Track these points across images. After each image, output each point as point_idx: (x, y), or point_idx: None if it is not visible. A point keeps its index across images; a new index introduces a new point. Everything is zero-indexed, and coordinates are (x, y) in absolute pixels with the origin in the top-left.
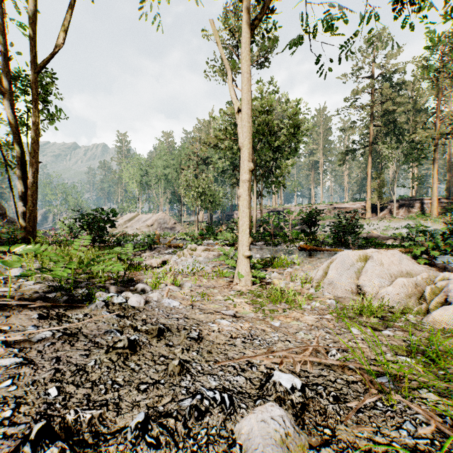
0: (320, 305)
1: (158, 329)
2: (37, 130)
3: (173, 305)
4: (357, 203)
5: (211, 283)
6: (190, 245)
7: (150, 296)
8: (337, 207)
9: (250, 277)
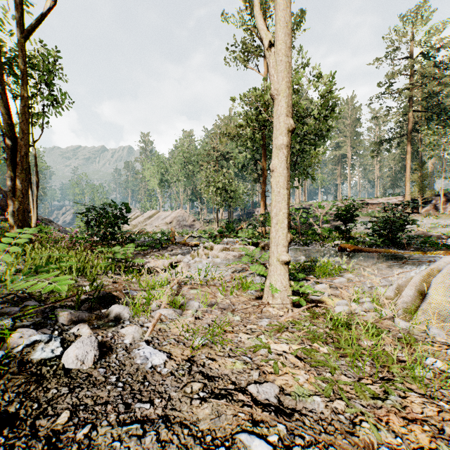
0: (448, 367)
1: None
2: (26, 107)
3: (152, 363)
4: (394, 198)
5: (229, 300)
6: (206, 244)
7: (122, 332)
8: (370, 203)
9: (289, 293)
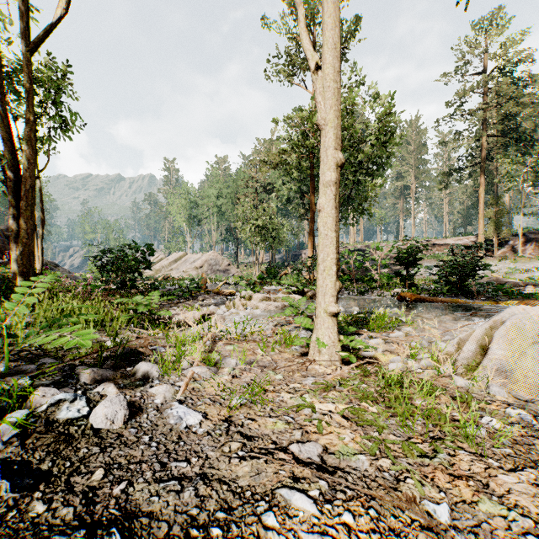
0: (504, 426)
1: None
2: (32, 132)
3: (187, 423)
4: (465, 238)
5: (270, 357)
6: (243, 293)
7: (152, 392)
8: (437, 244)
9: (337, 349)
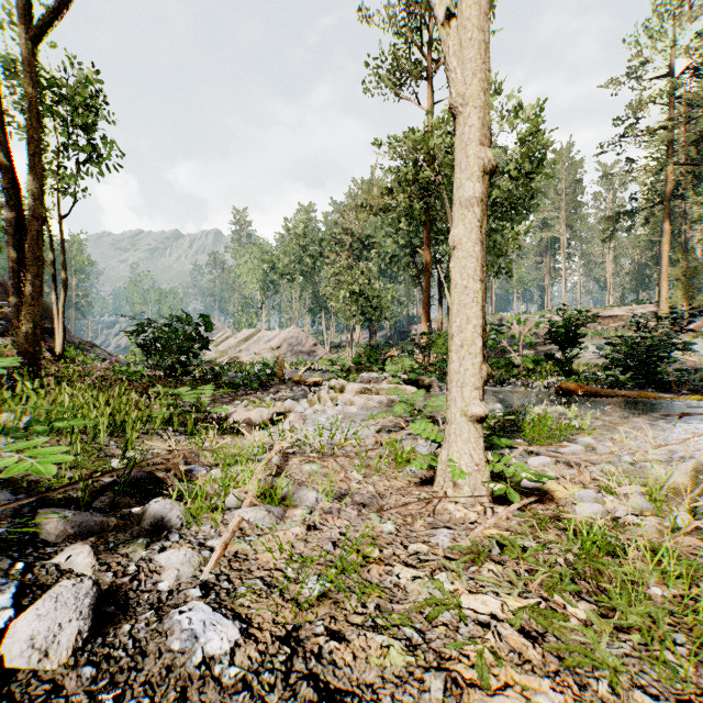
0: None
1: None
2: (38, 156)
3: (205, 652)
4: (640, 307)
5: (373, 486)
6: (333, 382)
7: (159, 561)
8: (600, 316)
9: (485, 476)
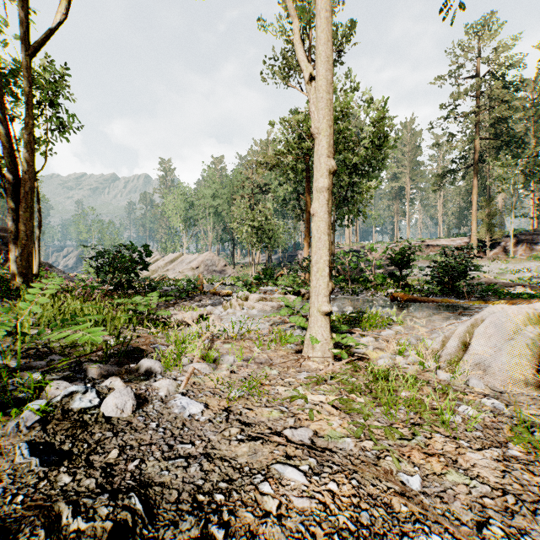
0: (478, 413)
1: (109, 535)
2: (32, 135)
3: (190, 412)
4: (458, 239)
5: (266, 355)
6: (240, 293)
7: (156, 385)
8: (431, 245)
9: (330, 346)
